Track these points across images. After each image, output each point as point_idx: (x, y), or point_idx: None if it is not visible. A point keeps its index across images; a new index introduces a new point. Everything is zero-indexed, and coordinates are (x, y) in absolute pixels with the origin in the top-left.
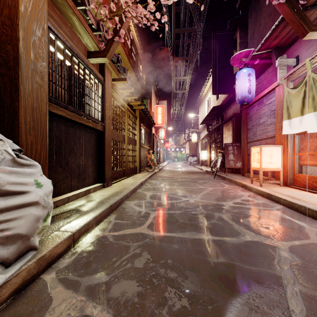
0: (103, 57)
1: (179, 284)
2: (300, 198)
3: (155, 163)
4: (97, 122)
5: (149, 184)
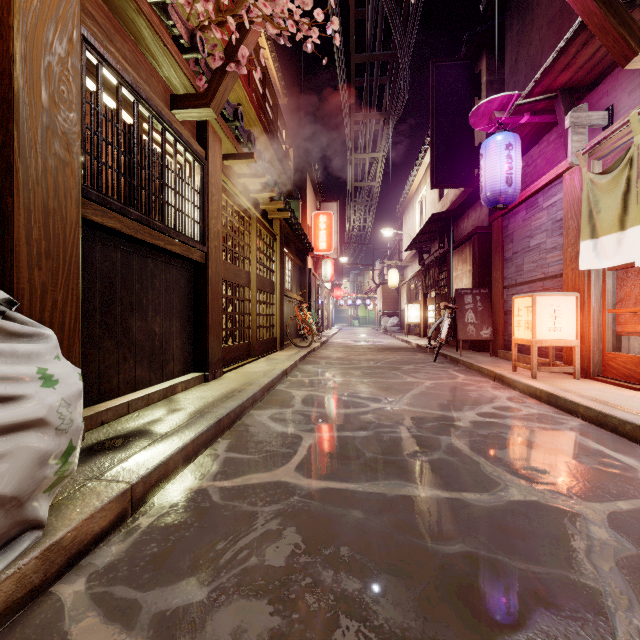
0: (204, 106)
1: (367, 609)
2: (621, 404)
3: (314, 329)
4: (192, 243)
5: (300, 374)
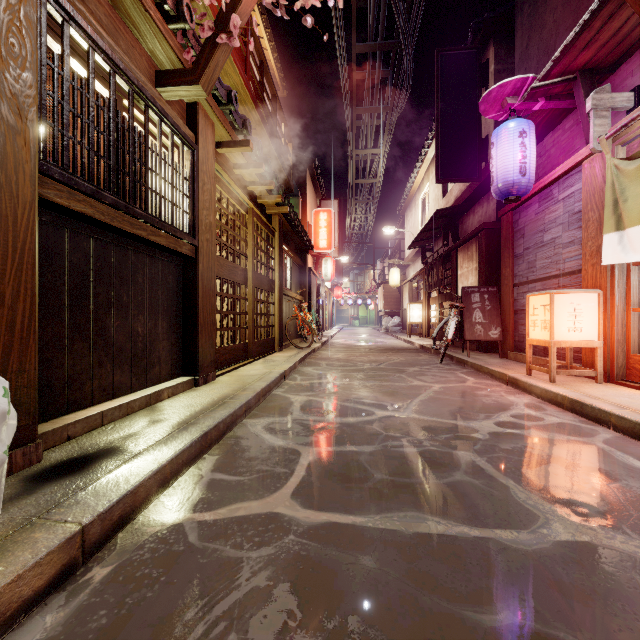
0: (193, 83)
1: None
2: None
3: (314, 329)
4: (180, 235)
5: (300, 377)
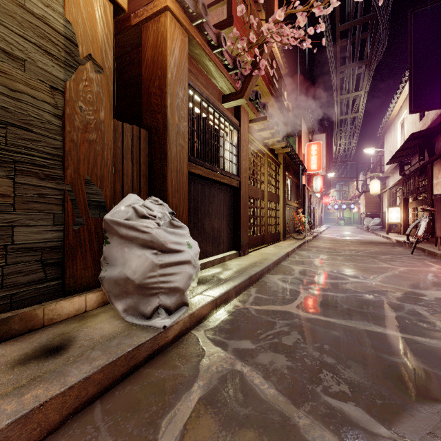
0: (240, 98)
1: (338, 371)
2: None
3: (307, 227)
4: (233, 177)
5: (298, 257)
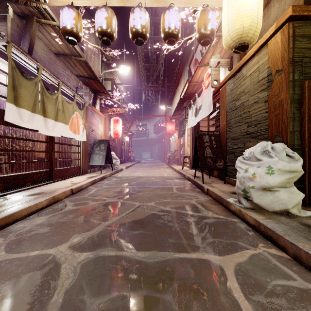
0: None
1: (165, 221)
2: None
3: None
4: None
5: None
